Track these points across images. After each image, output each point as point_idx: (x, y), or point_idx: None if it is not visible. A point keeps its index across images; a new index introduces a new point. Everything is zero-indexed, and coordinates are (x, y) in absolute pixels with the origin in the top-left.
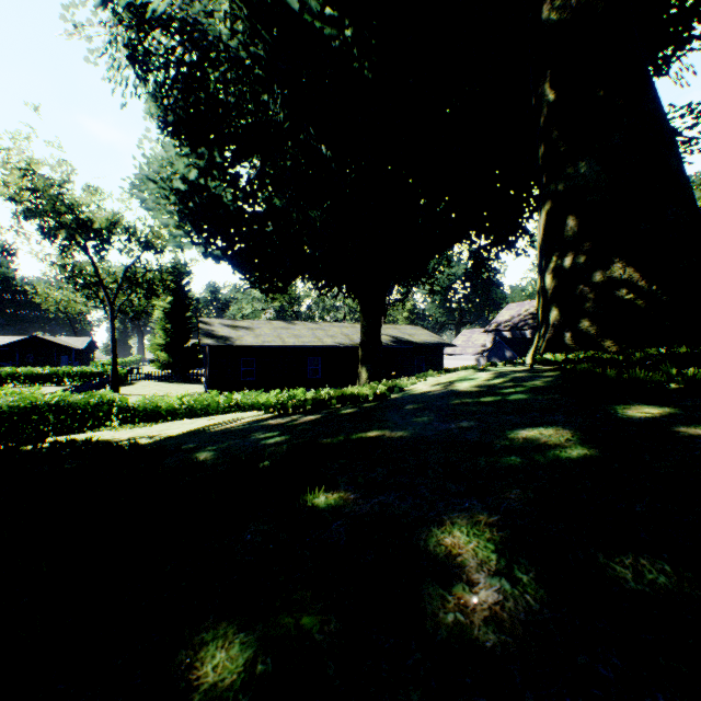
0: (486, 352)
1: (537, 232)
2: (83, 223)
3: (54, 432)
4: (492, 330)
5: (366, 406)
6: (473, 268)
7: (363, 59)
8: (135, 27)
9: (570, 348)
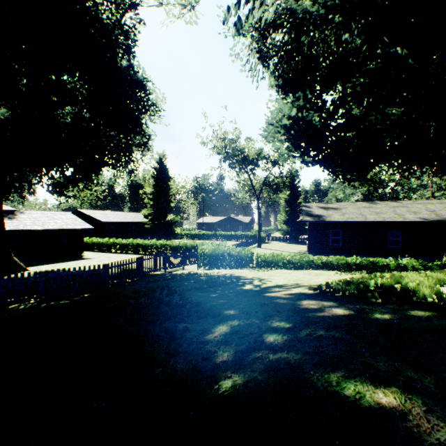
0: None
1: None
2: (245, 158)
3: (228, 265)
4: None
5: (412, 316)
6: None
7: None
8: (261, 39)
9: None
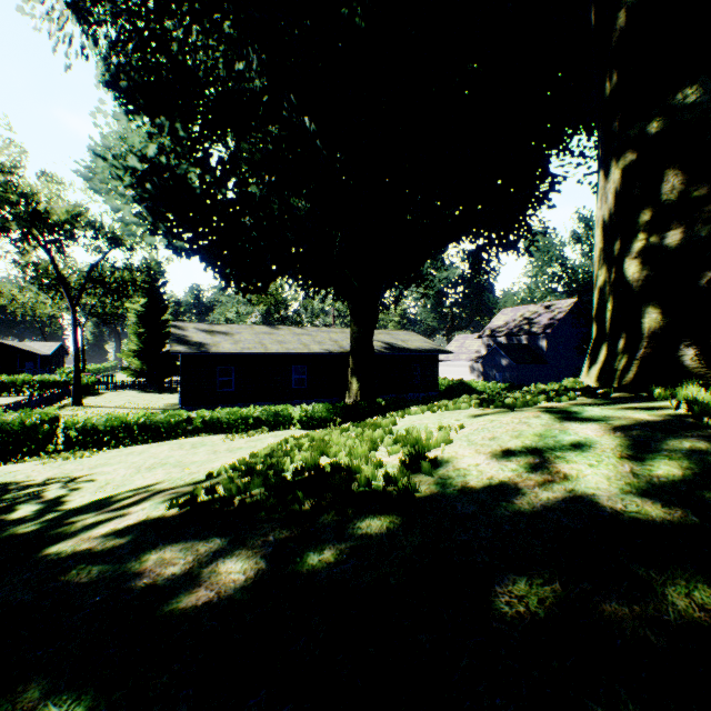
0: (481, 358)
1: (598, 204)
2: (39, 215)
3: None
4: (486, 335)
5: (369, 539)
6: (472, 270)
7: (354, 1)
8: None
9: (696, 374)
